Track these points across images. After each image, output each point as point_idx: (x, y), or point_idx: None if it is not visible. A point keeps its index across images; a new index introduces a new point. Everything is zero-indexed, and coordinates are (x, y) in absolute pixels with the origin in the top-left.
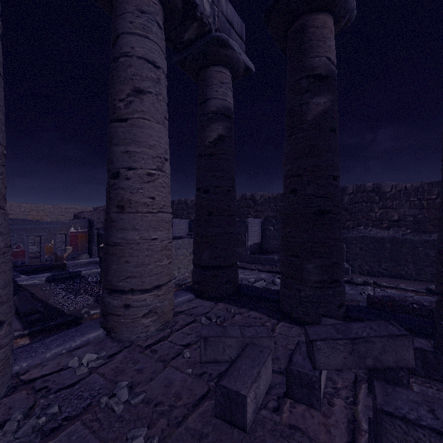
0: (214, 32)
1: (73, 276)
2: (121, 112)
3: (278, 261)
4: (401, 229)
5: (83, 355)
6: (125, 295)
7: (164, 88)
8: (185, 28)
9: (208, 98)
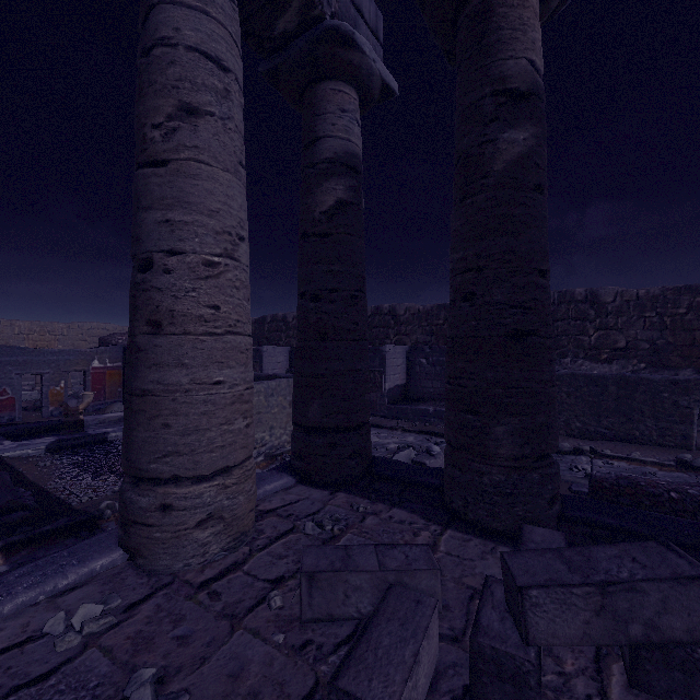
0: (329, 18)
1: (94, 442)
2: (156, 148)
3: (434, 415)
4: (631, 362)
5: (77, 605)
6: (163, 488)
7: (238, 109)
8: (277, 9)
9: (318, 137)
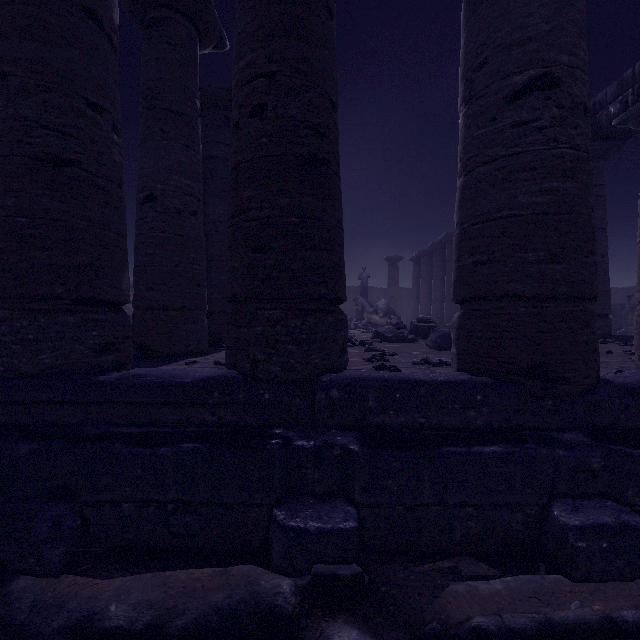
0: None
1: None
2: None
3: None
4: None
5: None
6: None
7: None
8: None
9: None
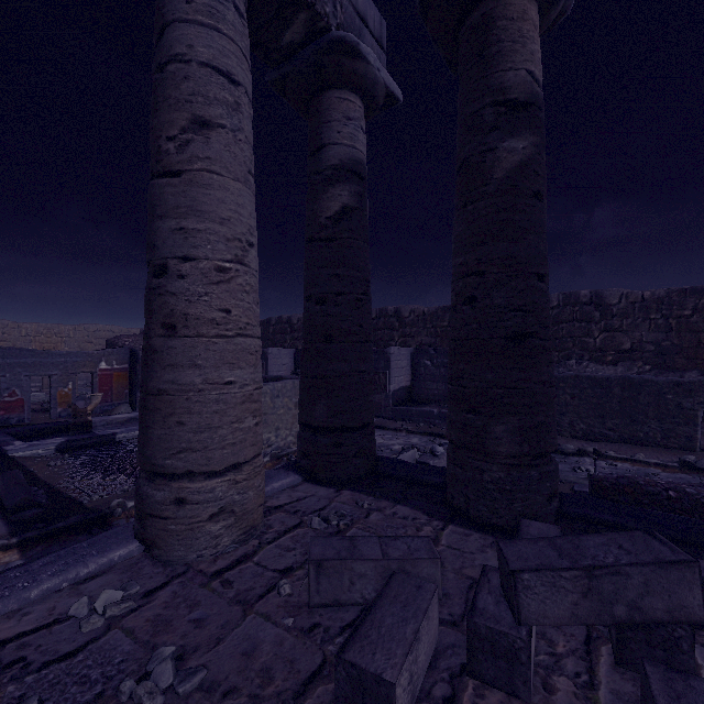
0: (334, 30)
1: (103, 442)
2: (170, 159)
3: (439, 417)
4: (636, 364)
5: (99, 592)
6: (177, 483)
7: (247, 121)
8: (285, 21)
9: (324, 144)
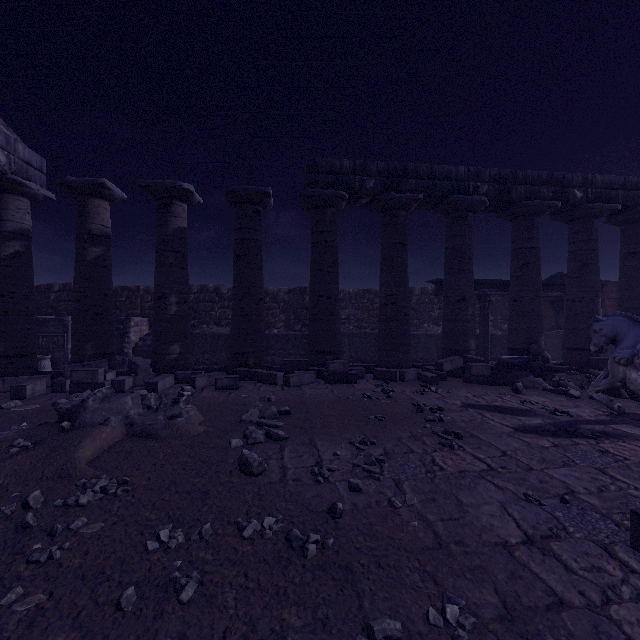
0: (10, 175)
1: None
2: None
3: None
4: None
5: None
6: None
7: None
8: None
9: (3, 219)
